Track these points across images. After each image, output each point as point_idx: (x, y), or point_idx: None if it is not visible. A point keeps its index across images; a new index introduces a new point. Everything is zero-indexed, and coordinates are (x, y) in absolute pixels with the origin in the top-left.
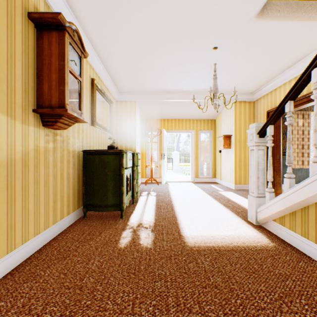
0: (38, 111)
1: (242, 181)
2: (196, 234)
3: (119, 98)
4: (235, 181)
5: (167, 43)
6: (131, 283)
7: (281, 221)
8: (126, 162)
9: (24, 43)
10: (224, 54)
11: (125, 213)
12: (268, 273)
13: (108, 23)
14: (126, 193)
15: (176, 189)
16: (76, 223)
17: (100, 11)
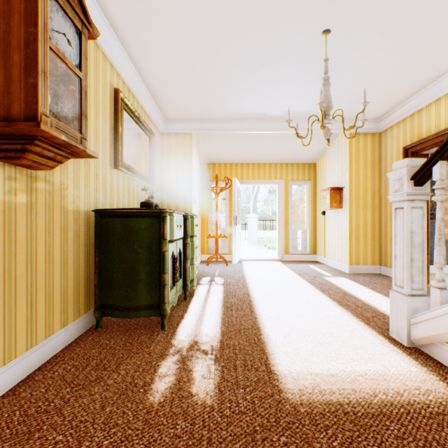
0: None
1: (361, 260)
2: (301, 369)
3: (165, 129)
4: (350, 260)
5: (243, 22)
6: None
7: None
8: (170, 230)
9: None
10: (341, 44)
11: (170, 319)
12: None
13: None
14: (172, 284)
15: (256, 272)
16: (80, 340)
17: None
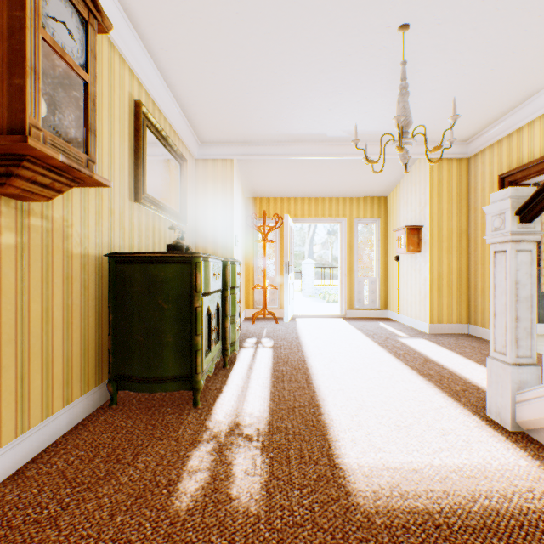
0: None
1: (444, 317)
2: (374, 463)
3: (200, 154)
4: (430, 317)
5: (298, 14)
6: None
7: None
8: (205, 280)
9: None
10: (422, 43)
11: (205, 393)
12: None
13: None
14: (208, 349)
15: (313, 332)
16: (88, 420)
17: None
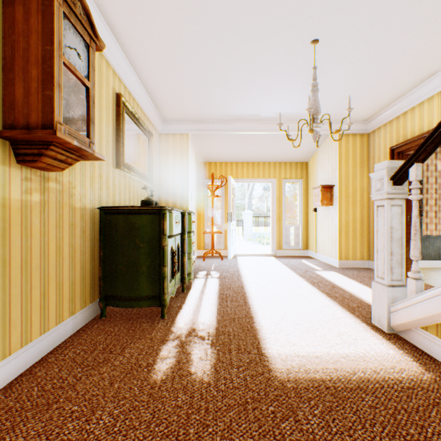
0: (3, 134)
1: (350, 255)
2: (289, 352)
3: (163, 129)
4: (340, 255)
5: (237, 32)
6: None
7: (440, 332)
8: (170, 226)
9: None
10: (329, 52)
11: (169, 309)
12: None
13: None
14: (171, 277)
15: (250, 267)
16: (86, 327)
17: None
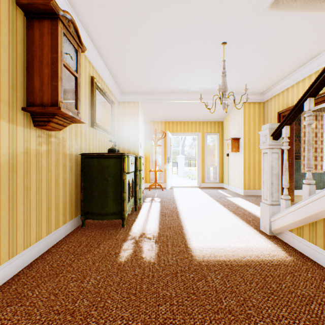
0: (28, 109)
1: (251, 186)
2: (205, 246)
3: (121, 98)
4: (244, 186)
5: (172, 37)
6: (131, 307)
7: (299, 232)
8: (127, 166)
9: (11, 32)
10: (234, 50)
11: (127, 222)
12: (289, 294)
13: (108, 15)
14: (128, 200)
15: (182, 195)
16: (73, 232)
17: (99, 0)
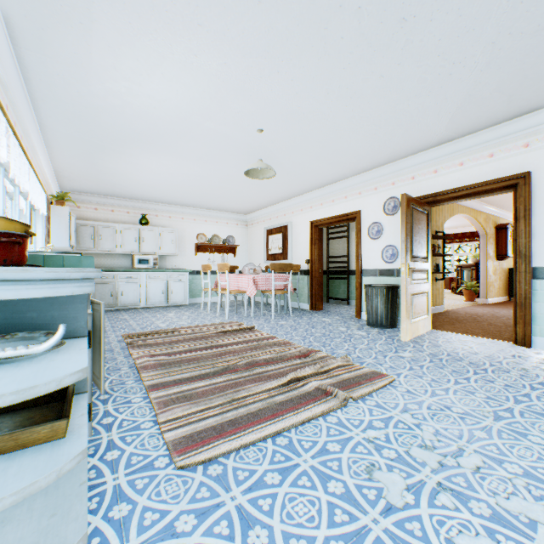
0: (496, 257)
1: None
2: None
3: None
4: None
5: None
6: None
7: None
8: None
9: (493, 237)
10: None
11: None
12: None
13: None
14: None
15: None
16: (505, 301)
17: None
